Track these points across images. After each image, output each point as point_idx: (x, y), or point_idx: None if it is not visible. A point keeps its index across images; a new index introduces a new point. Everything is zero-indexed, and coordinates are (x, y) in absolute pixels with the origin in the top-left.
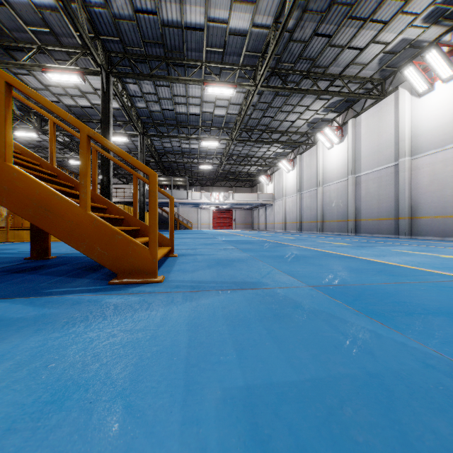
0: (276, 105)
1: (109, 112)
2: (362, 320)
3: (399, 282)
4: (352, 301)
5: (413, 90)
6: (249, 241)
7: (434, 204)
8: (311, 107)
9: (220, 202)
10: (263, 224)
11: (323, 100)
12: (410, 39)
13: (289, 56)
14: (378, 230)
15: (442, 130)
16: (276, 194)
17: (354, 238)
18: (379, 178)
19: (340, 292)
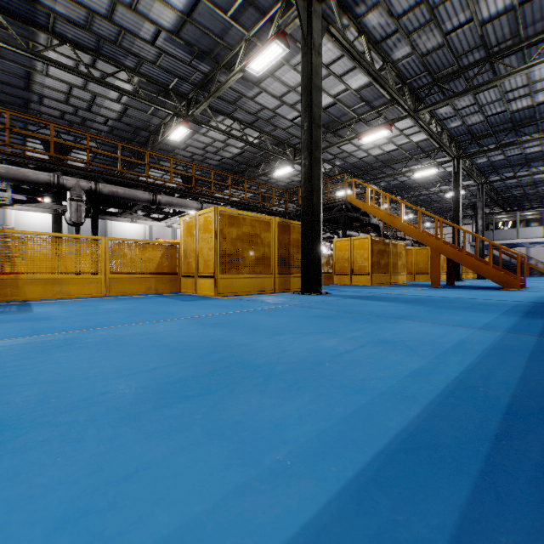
0: None
1: (459, 187)
2: None
3: None
4: None
5: None
6: None
7: None
8: None
9: None
10: None
11: None
12: None
13: None
14: None
15: None
16: None
17: None
18: None
19: None
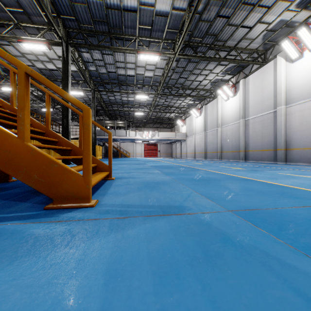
0: (189, 69)
1: (68, 72)
2: (306, 263)
3: (307, 206)
4: (278, 230)
5: (287, 57)
6: (170, 166)
7: (303, 139)
8: (214, 70)
9: (149, 138)
10: (179, 153)
11: (222, 66)
12: (285, 21)
13: (198, 32)
14: (261, 158)
15: (309, 86)
16: (188, 133)
17: (246, 164)
18: (262, 121)
19: (260, 218)
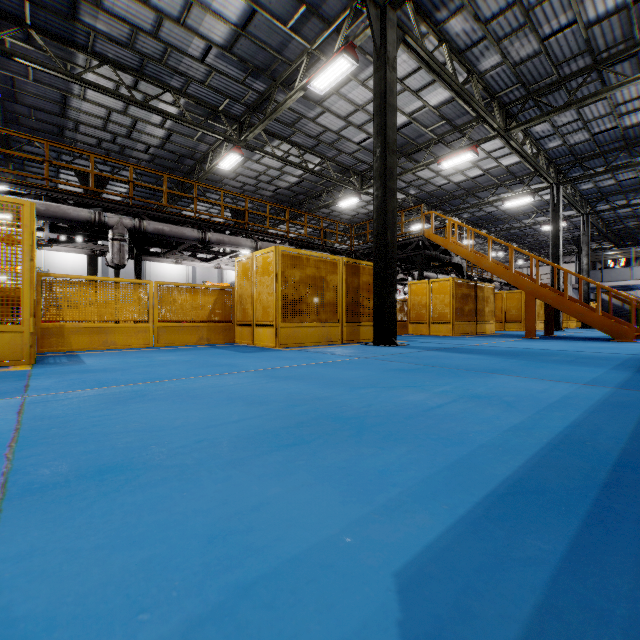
0: None
1: (558, 219)
2: None
3: None
4: None
5: None
6: None
7: None
8: None
9: None
10: None
11: None
12: None
13: None
14: None
15: None
16: None
17: None
18: None
19: None
